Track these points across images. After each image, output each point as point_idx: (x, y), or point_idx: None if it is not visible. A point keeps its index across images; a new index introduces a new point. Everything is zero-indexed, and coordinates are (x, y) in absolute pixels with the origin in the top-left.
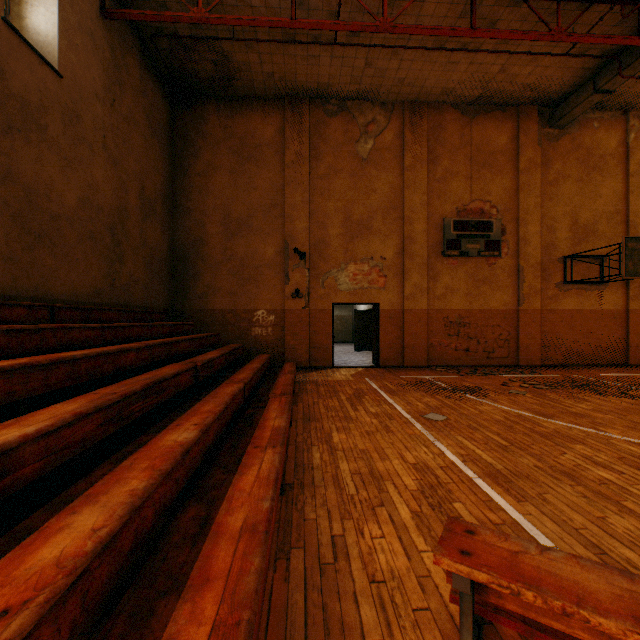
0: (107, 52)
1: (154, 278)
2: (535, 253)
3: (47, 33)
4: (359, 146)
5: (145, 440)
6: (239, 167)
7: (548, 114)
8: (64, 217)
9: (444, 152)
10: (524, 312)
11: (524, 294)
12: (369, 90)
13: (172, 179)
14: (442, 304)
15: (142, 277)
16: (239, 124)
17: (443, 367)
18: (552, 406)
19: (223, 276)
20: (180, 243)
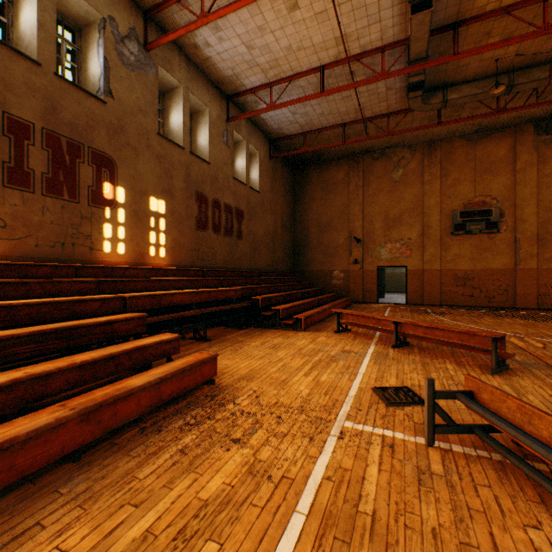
0: (271, 171)
1: (286, 257)
2: (531, 228)
3: (256, 179)
4: (393, 174)
5: None
6: (325, 197)
7: (544, 125)
8: (260, 240)
9: (453, 168)
10: (520, 270)
11: (520, 258)
12: (397, 143)
13: (293, 207)
14: (451, 266)
15: (282, 257)
16: (325, 174)
17: (451, 306)
18: (470, 319)
19: (317, 253)
20: (297, 238)
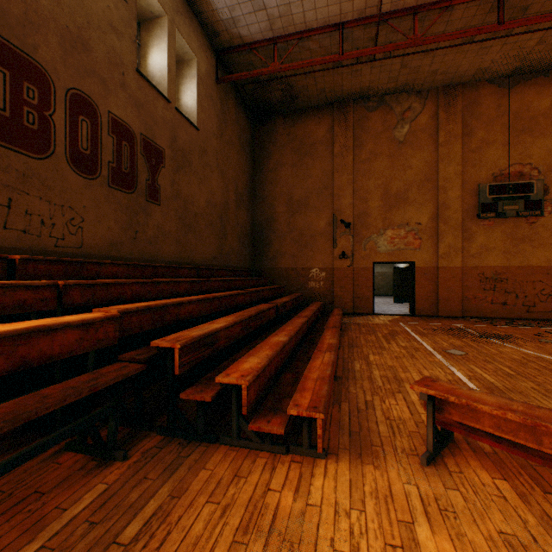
0: (218, 104)
1: (242, 247)
2: None
3: (191, 106)
4: (396, 131)
5: (258, 342)
6: (298, 162)
7: None
8: (199, 214)
9: (479, 124)
10: None
11: None
12: (404, 84)
13: (252, 176)
14: (477, 261)
15: (236, 247)
16: (298, 130)
17: (477, 318)
18: None
19: (287, 243)
20: (258, 221)
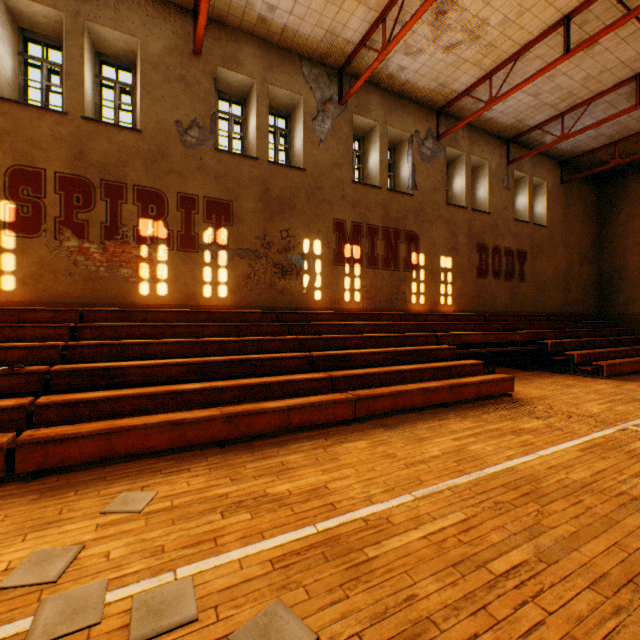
0: (562, 198)
1: (585, 296)
2: None
3: (541, 212)
4: None
5: None
6: None
7: None
8: (547, 280)
9: None
10: None
11: None
12: None
13: (598, 233)
14: None
15: (578, 297)
16: None
17: None
18: None
19: (639, 290)
20: (604, 271)
